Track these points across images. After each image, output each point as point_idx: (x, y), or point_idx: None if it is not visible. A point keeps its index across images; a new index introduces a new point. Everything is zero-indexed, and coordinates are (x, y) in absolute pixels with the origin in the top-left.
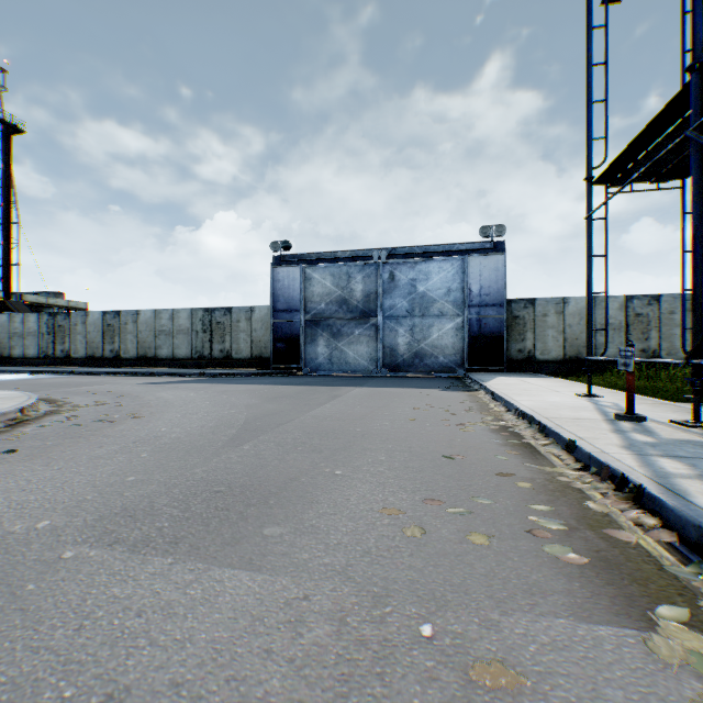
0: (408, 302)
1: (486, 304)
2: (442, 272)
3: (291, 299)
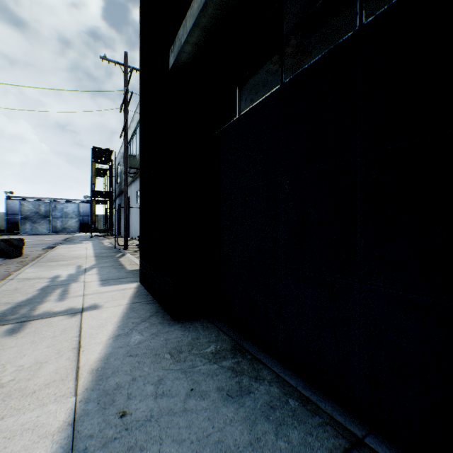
0: (61, 214)
1: (85, 215)
2: (72, 206)
3: (16, 210)
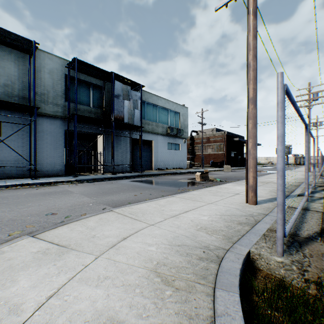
0: None
1: None
2: None
3: None
